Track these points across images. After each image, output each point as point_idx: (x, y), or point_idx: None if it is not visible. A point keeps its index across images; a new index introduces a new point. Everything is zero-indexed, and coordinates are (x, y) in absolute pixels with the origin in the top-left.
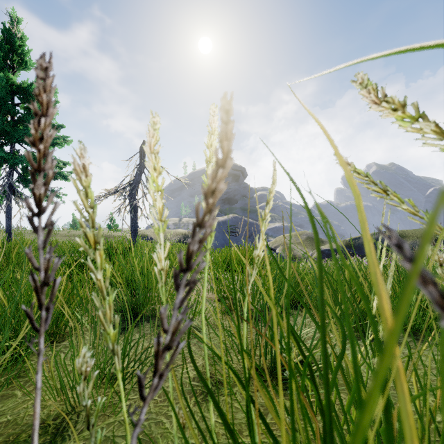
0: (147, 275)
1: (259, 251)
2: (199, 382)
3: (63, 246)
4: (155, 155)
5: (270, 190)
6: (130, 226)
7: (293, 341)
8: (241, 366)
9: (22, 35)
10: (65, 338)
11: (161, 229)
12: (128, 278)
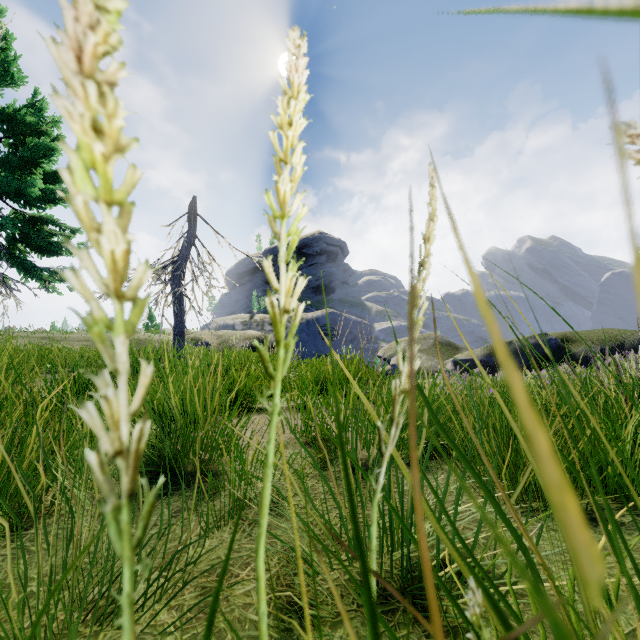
0: (190, 404)
1: (403, 379)
2: (270, 617)
3: (68, 357)
4: (94, 82)
5: (425, 236)
6: (173, 326)
7: (468, 573)
8: (346, 576)
9: (6, 32)
10: (39, 519)
11: (117, 325)
12: (158, 410)
